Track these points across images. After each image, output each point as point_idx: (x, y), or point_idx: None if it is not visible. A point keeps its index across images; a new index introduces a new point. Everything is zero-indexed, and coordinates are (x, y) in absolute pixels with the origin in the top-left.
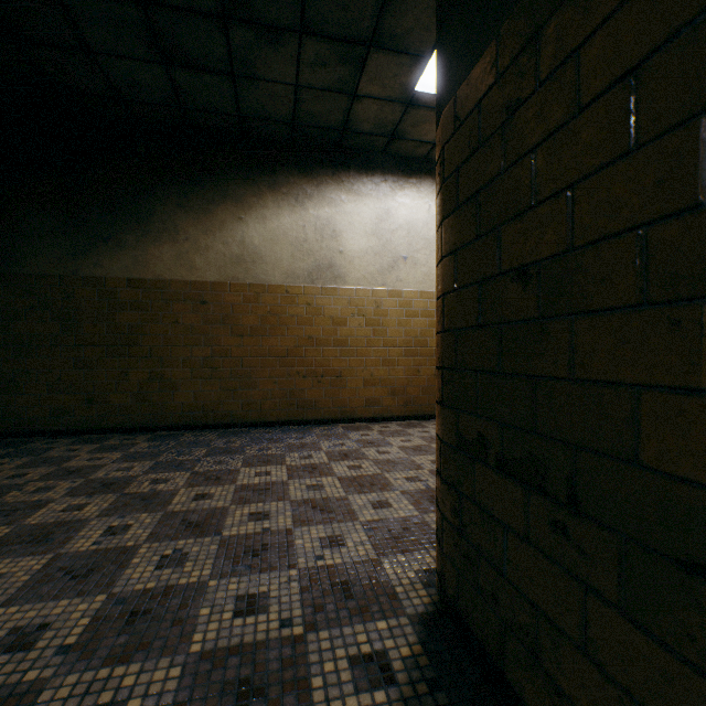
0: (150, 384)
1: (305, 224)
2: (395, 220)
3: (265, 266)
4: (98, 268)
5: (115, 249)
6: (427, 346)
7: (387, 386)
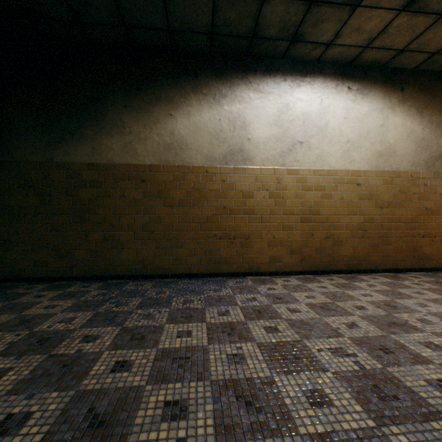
0: (104, 243)
1: (220, 118)
2: (293, 112)
3: (189, 151)
4: (66, 156)
5: (78, 141)
6: (319, 214)
7: (286, 247)
